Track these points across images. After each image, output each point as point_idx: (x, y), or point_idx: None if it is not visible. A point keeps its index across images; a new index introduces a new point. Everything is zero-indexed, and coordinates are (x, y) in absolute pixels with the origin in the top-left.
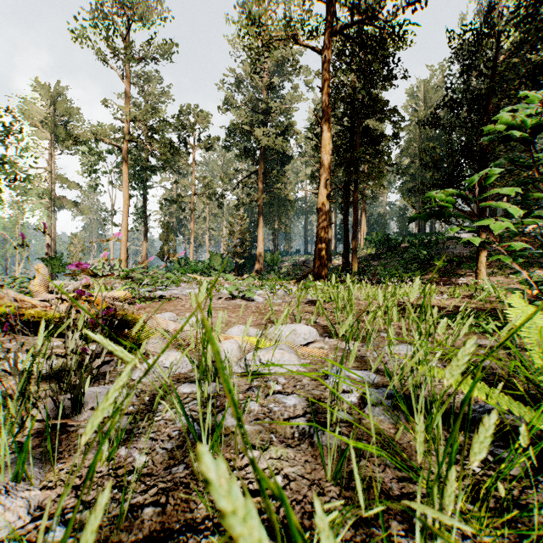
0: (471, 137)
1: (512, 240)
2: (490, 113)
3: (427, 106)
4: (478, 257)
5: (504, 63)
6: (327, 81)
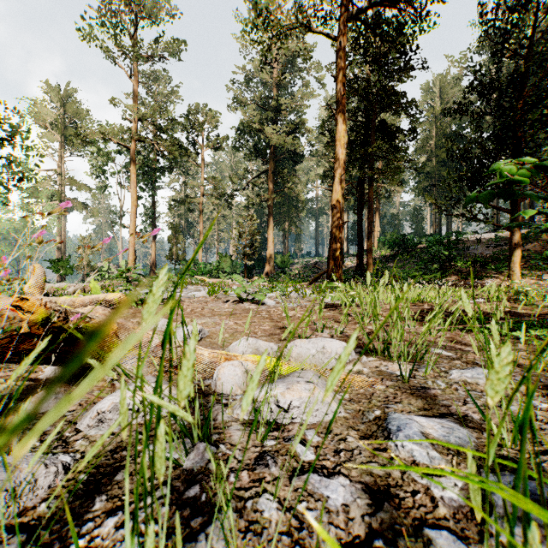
0: (504, 123)
1: (539, 240)
2: (527, 96)
3: (443, 102)
4: (511, 257)
5: (539, 42)
6: (341, 69)
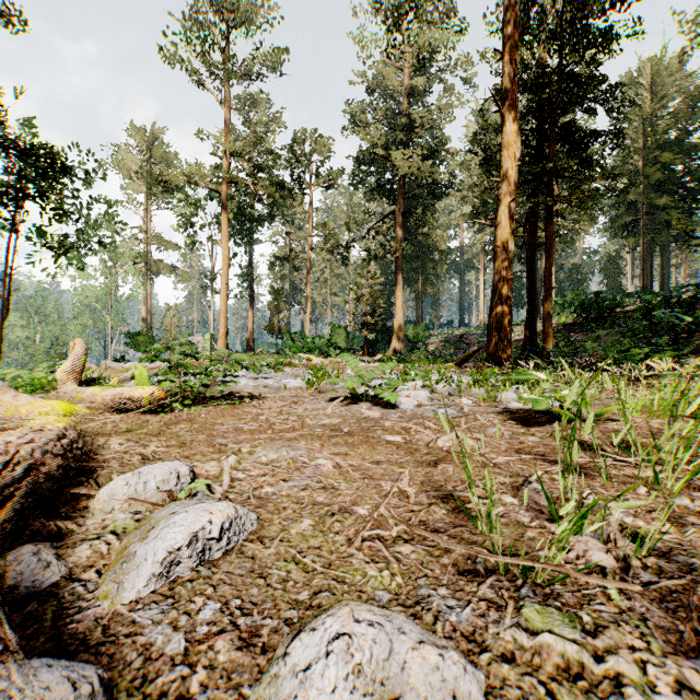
0: None
1: None
2: None
3: (655, 97)
4: None
5: None
6: (510, 40)
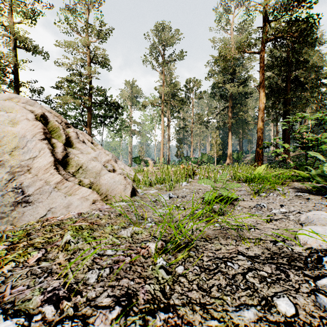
0: None
1: None
2: None
3: None
4: None
5: None
6: (262, 67)
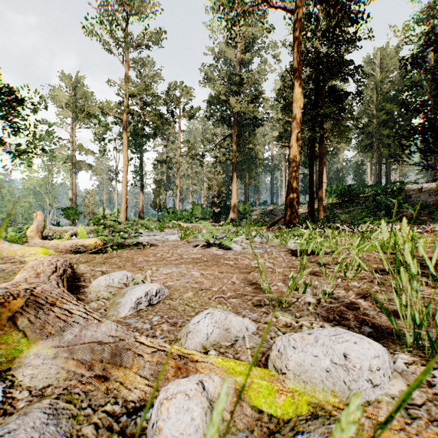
0: None
1: None
2: None
3: (383, 71)
4: None
5: None
6: (298, 39)
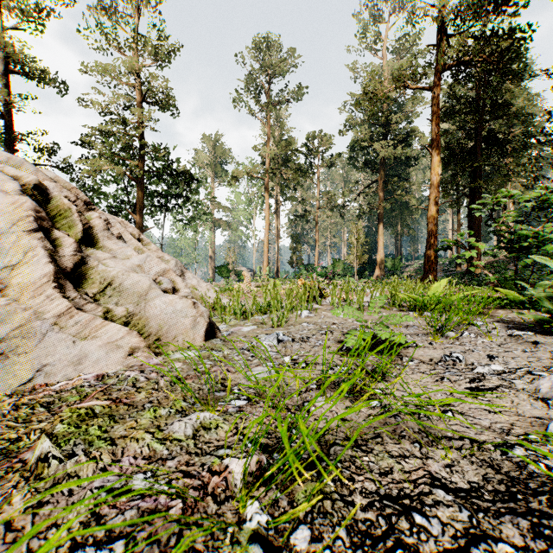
0: None
1: None
2: None
3: None
4: None
5: None
6: (435, 113)
